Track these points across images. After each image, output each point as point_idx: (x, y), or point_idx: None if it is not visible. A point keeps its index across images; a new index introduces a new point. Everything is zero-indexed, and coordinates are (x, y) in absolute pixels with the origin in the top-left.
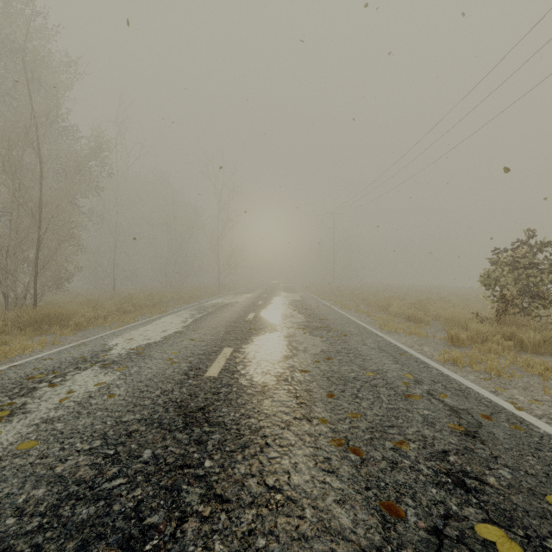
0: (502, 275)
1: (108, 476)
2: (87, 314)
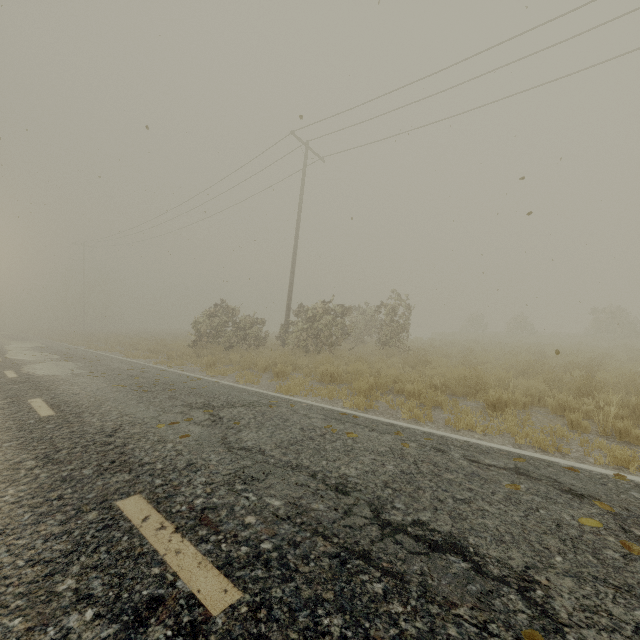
0: (200, 321)
1: (7, 389)
2: None
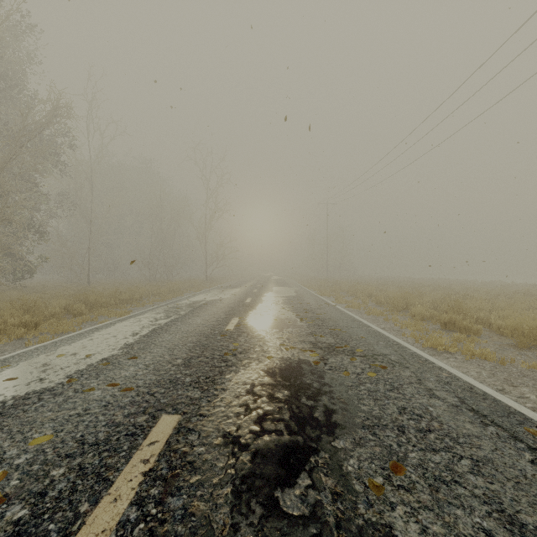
0: None
1: None
2: (9, 320)
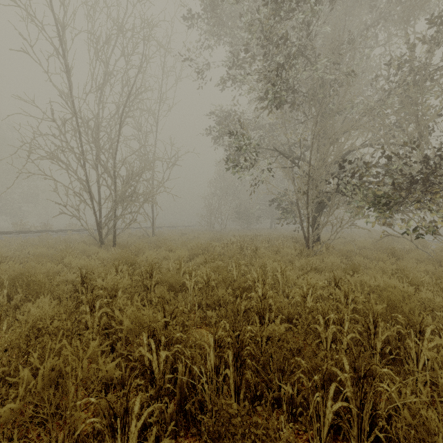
0: None
1: None
2: None
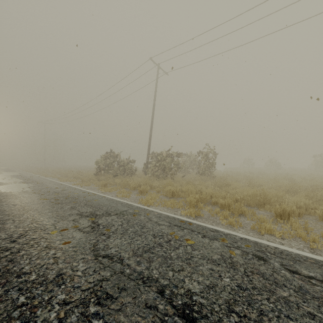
0: (100, 161)
1: None
2: None
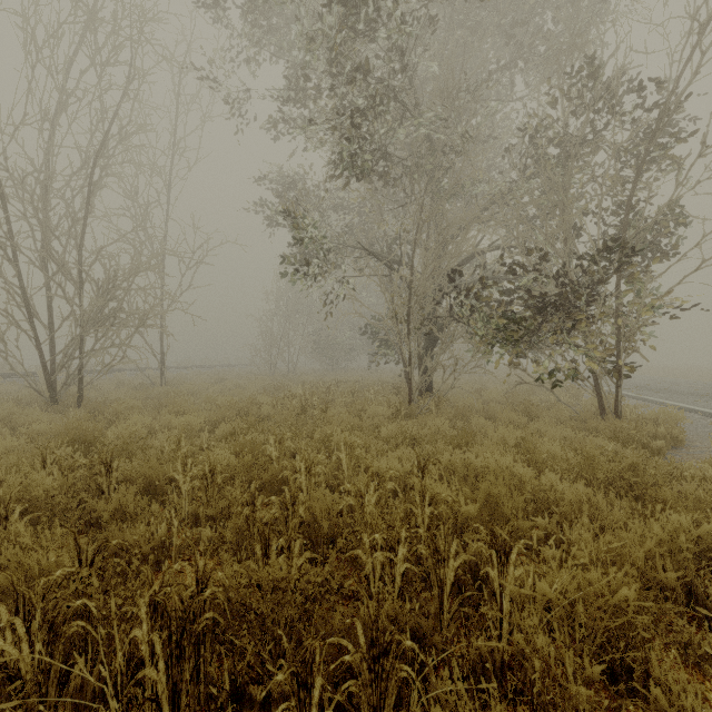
0: None
1: None
2: None
